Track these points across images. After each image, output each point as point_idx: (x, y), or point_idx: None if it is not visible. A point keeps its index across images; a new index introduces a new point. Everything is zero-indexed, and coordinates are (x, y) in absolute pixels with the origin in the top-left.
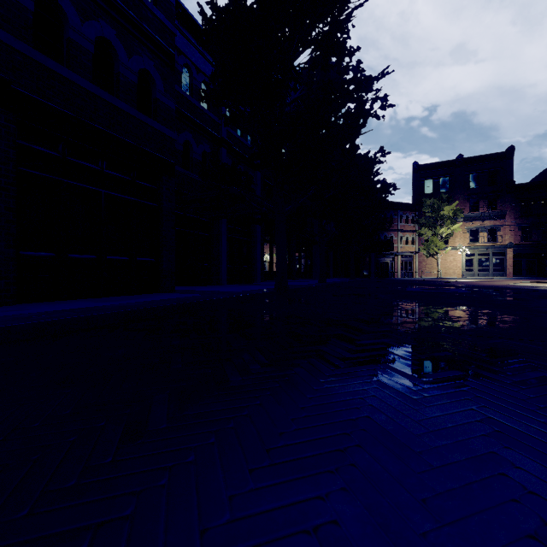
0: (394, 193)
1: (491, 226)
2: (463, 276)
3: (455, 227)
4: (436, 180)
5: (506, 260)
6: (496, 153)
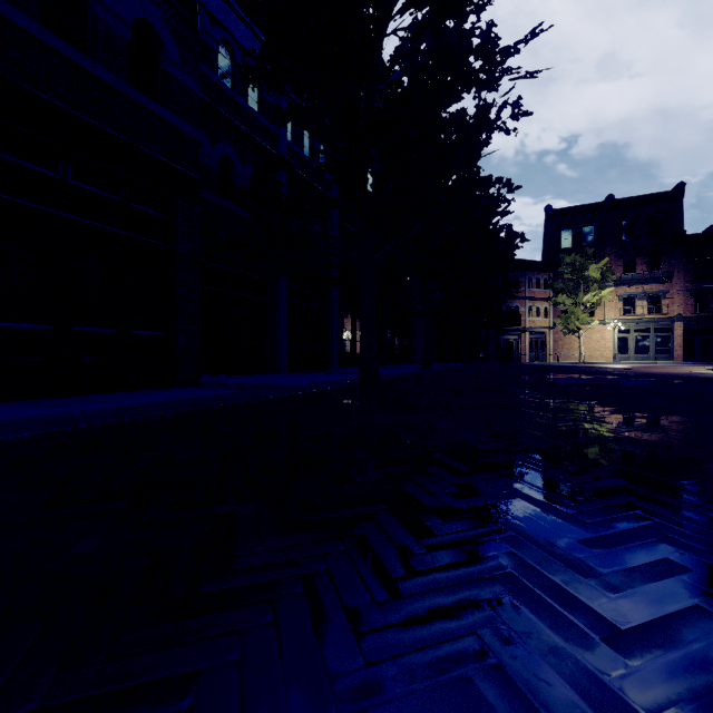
0: (522, 246)
1: (653, 293)
2: (615, 360)
3: (603, 294)
4: (577, 230)
5: (673, 338)
6: (659, 193)
